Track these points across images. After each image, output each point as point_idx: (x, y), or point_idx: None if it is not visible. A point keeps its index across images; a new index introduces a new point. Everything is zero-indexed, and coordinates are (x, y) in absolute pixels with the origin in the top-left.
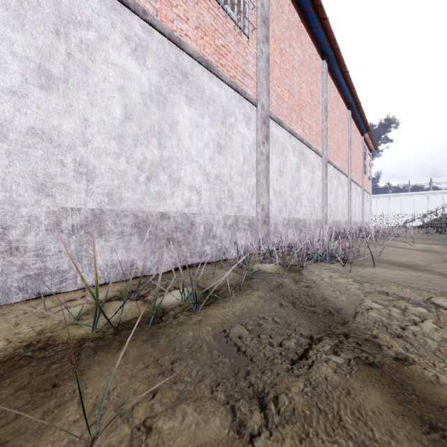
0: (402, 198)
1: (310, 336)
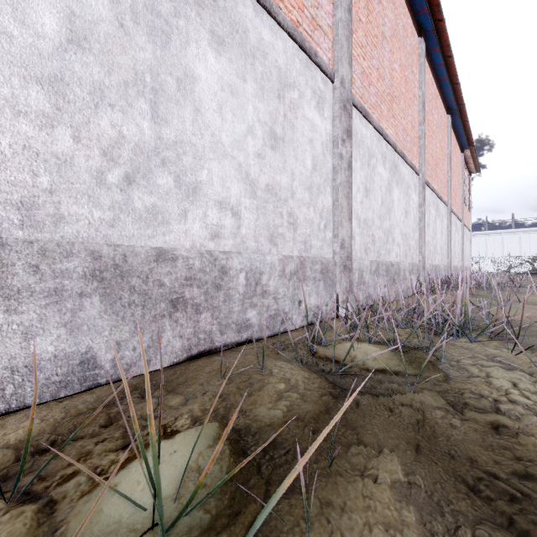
0: (504, 236)
1: None
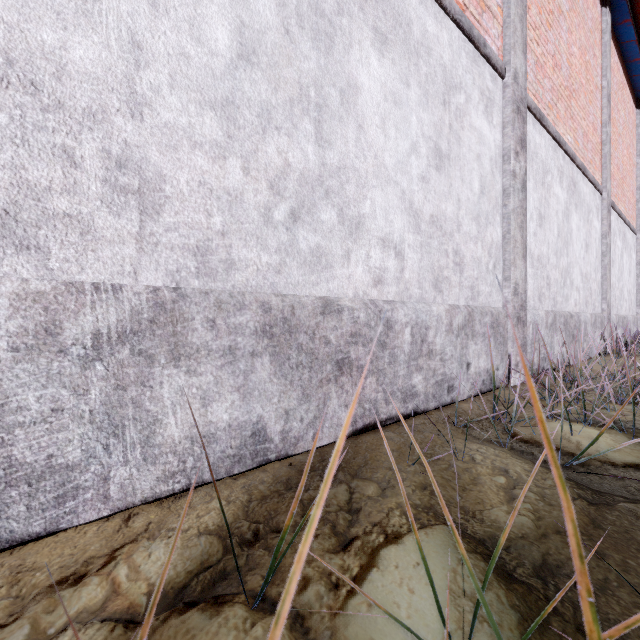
0: None
1: None
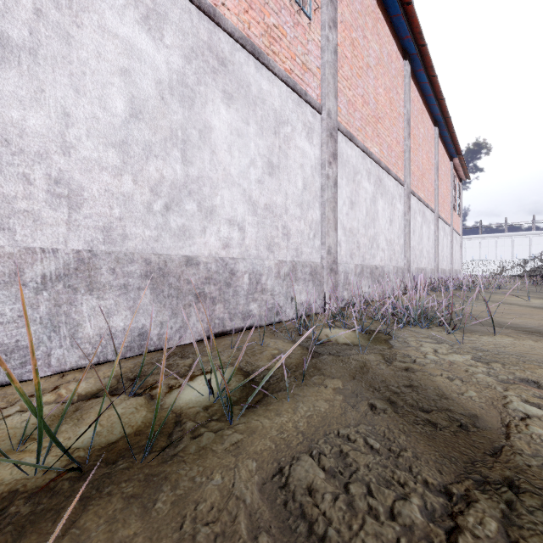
0: (498, 239)
1: (445, 489)
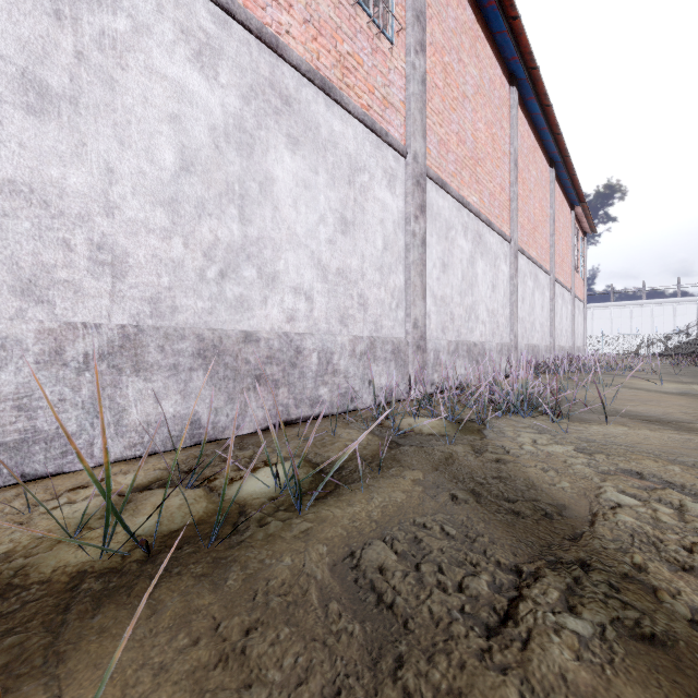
0: (633, 308)
1: (516, 567)
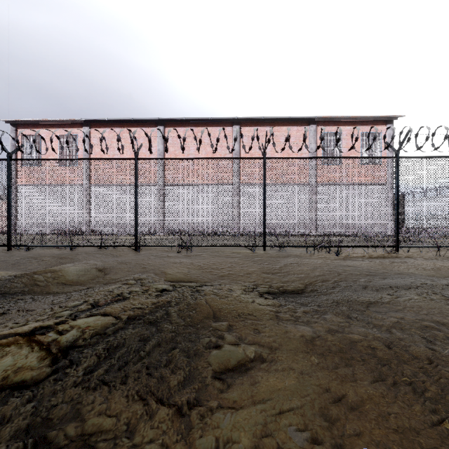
0: None
1: None
